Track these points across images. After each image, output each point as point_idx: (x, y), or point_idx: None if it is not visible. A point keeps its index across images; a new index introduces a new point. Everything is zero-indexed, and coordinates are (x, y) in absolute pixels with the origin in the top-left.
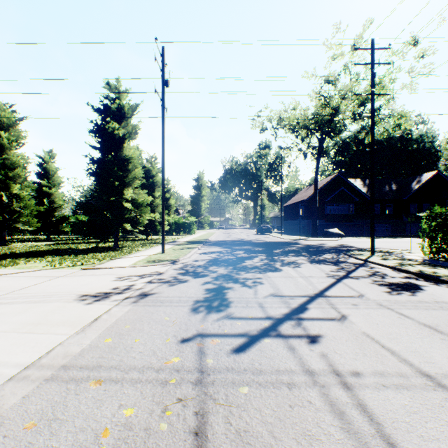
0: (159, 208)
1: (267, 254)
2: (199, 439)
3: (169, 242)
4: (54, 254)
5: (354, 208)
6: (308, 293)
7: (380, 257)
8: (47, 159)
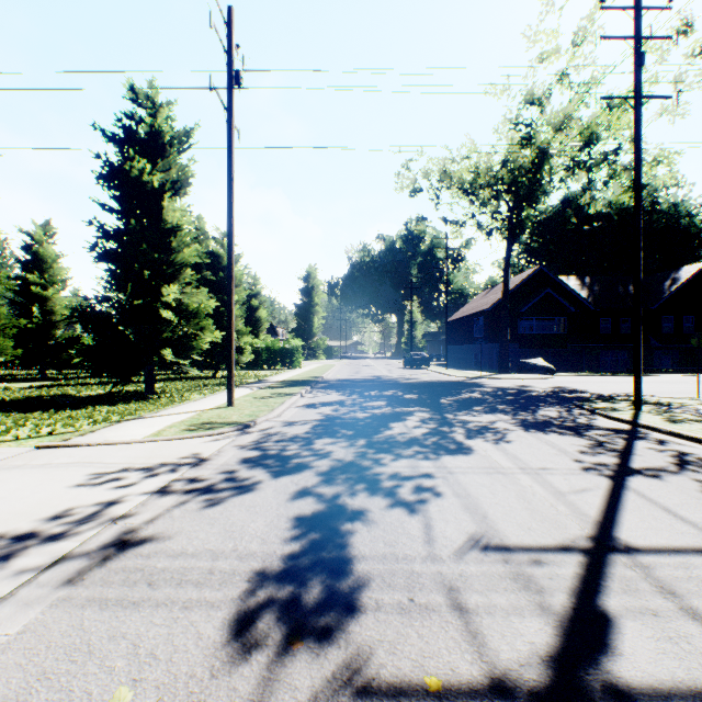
0: (237, 323)
1: (430, 408)
2: None
3: (251, 383)
4: (19, 408)
5: (567, 325)
6: (571, 535)
7: (658, 415)
8: (39, 237)
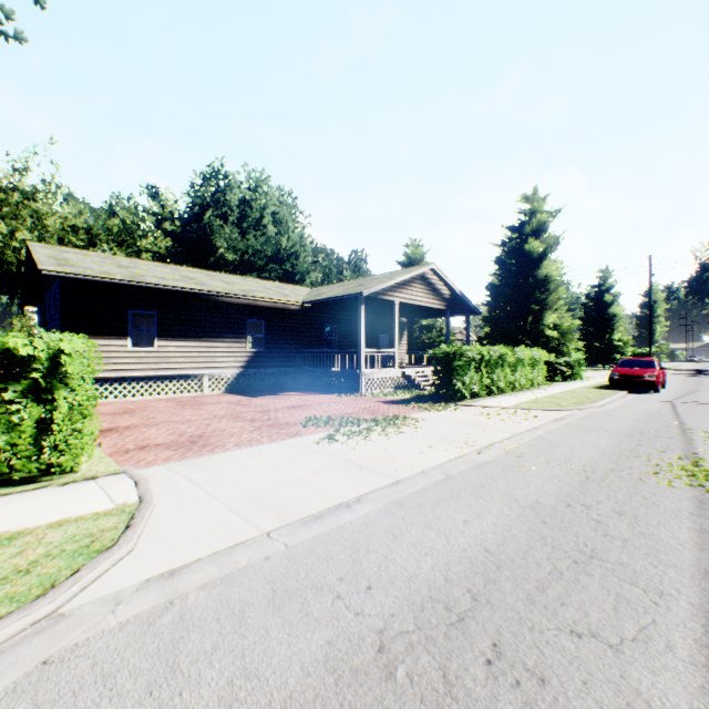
0: None
1: None
2: (693, 378)
3: None
4: None
5: None
6: None
7: None
8: None
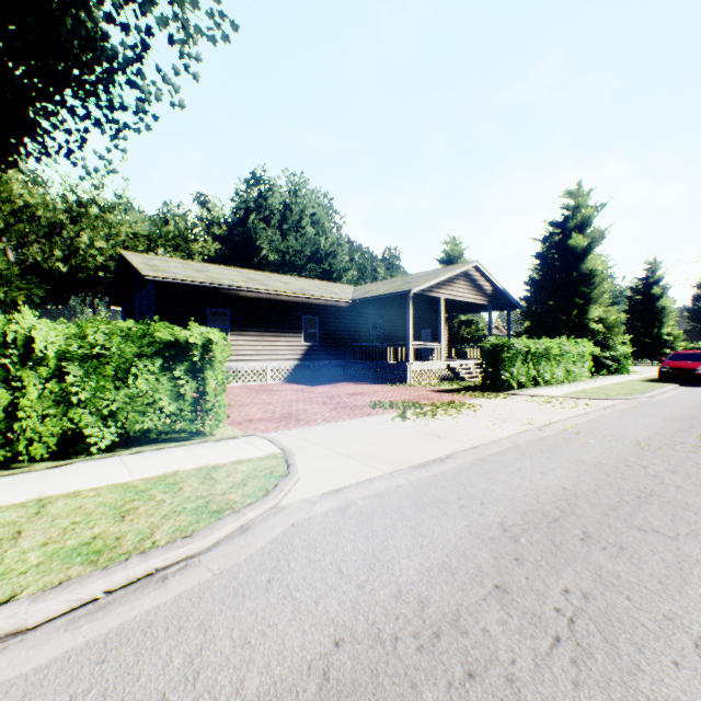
0: None
1: None
2: None
3: None
4: None
5: None
6: None
7: None
8: None
